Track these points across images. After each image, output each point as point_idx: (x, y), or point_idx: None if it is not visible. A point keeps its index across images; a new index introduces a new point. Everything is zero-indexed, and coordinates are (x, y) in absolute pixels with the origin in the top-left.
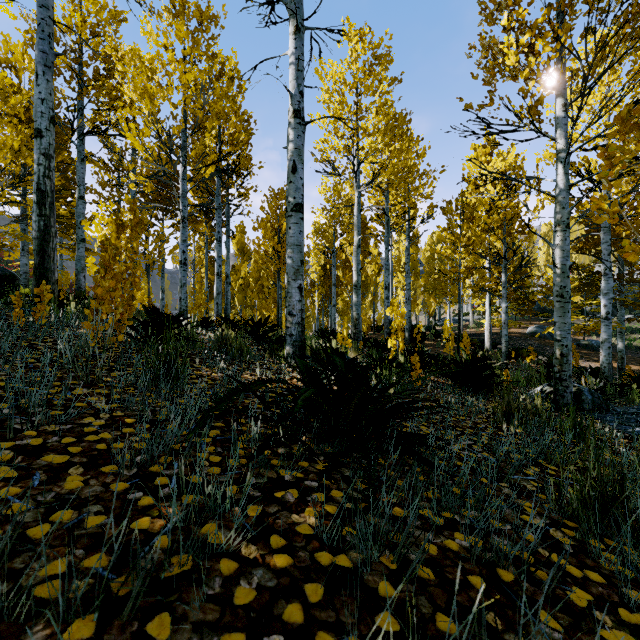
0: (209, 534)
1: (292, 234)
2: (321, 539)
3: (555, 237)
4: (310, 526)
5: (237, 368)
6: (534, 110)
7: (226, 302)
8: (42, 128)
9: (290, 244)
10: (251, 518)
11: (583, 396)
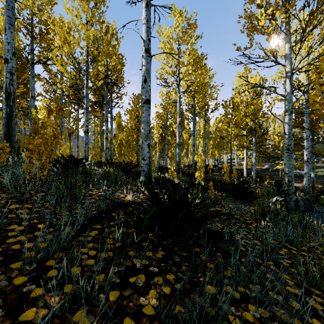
0: (78, 321)
1: (144, 116)
2: (160, 318)
3: (285, 118)
4: (152, 306)
5: (113, 189)
6: (274, 50)
7: (110, 153)
8: (8, 58)
9: (143, 121)
10: (111, 302)
11: (299, 203)
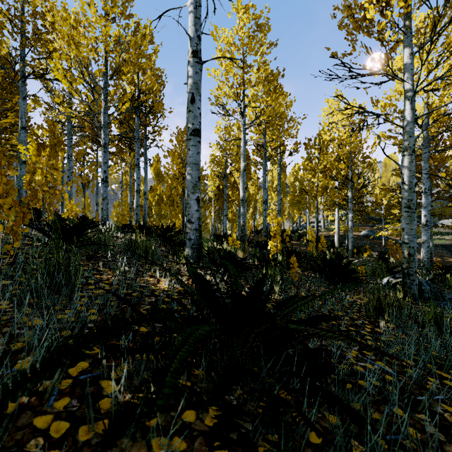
0: None
1: (191, 154)
2: None
3: (403, 160)
4: None
5: (140, 270)
6: (388, 56)
7: (144, 212)
8: None
9: (189, 163)
10: None
11: (423, 287)
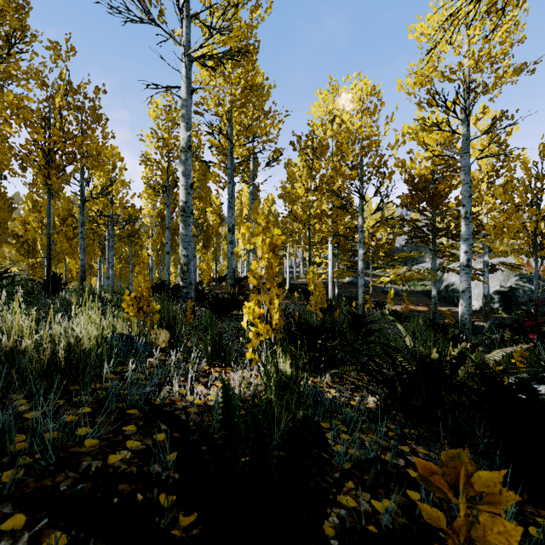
0: None
1: None
2: None
3: None
4: None
5: None
6: None
7: None
8: None
9: None
10: None
11: None
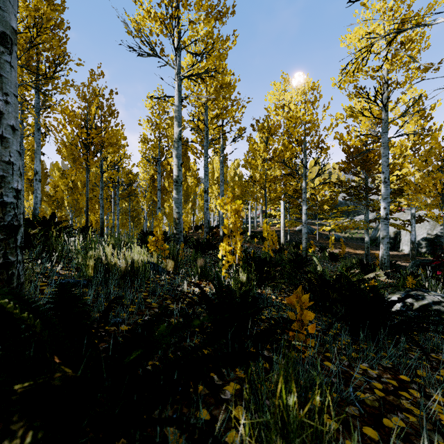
0: None
1: None
2: None
3: None
4: None
5: None
6: None
7: (35, 201)
8: None
9: None
10: None
11: None
